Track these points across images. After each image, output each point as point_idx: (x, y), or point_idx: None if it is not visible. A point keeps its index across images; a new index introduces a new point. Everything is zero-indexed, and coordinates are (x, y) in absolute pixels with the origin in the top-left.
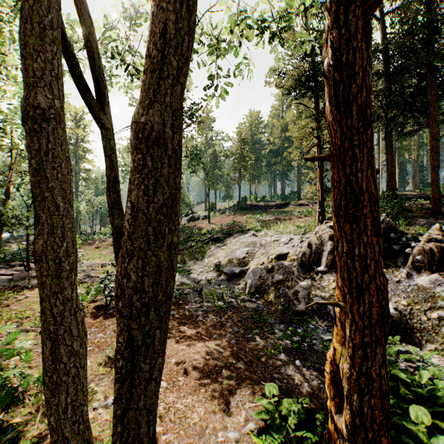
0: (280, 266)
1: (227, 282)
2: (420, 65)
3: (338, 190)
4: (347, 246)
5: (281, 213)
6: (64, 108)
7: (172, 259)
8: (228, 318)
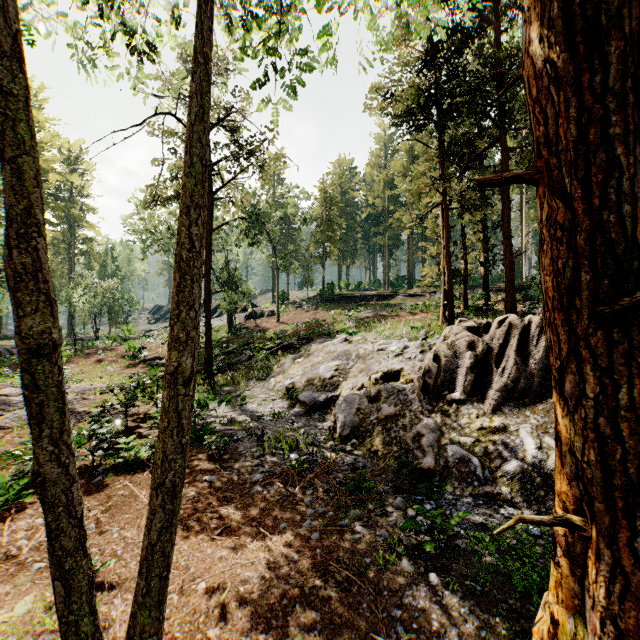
0: (390, 392)
1: (305, 416)
2: None
3: (570, 247)
4: (600, 384)
5: (385, 307)
6: (49, 141)
7: (178, 408)
8: (307, 485)
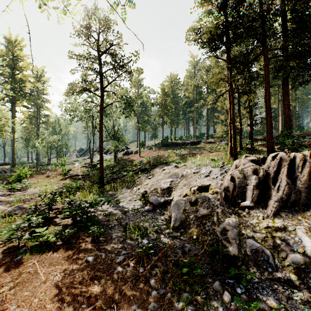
0: (204, 199)
1: (152, 211)
2: None
3: None
4: None
5: (195, 148)
6: (26, 66)
7: None
8: (152, 266)
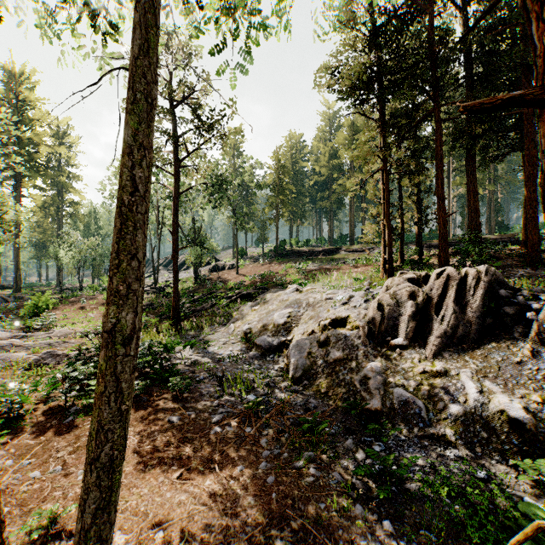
0: (338, 337)
1: (261, 358)
2: (516, 66)
3: None
4: None
5: (330, 261)
6: (40, 118)
7: (117, 371)
8: (263, 425)
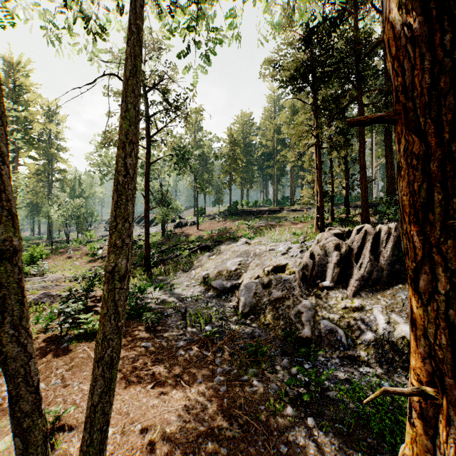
0: (278, 281)
1: (216, 298)
2: None
3: (424, 172)
4: (450, 283)
5: (274, 219)
6: (33, 100)
7: (115, 299)
8: (217, 349)
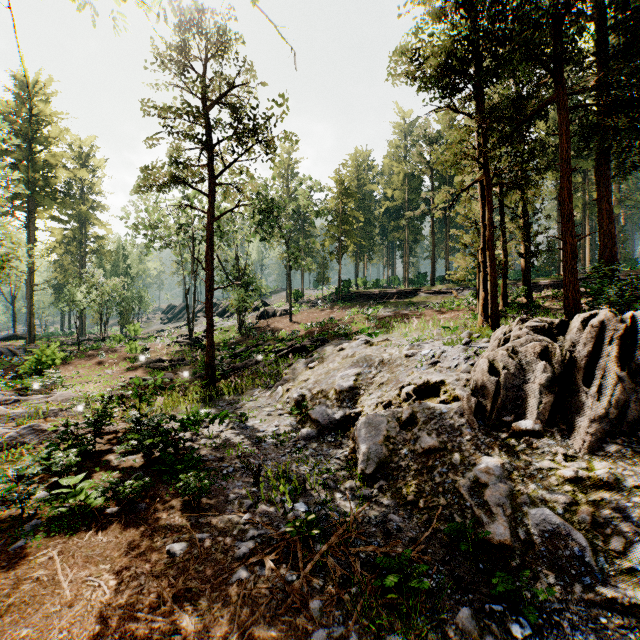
0: (429, 414)
1: (316, 439)
2: None
3: None
4: None
5: (407, 305)
6: (57, 136)
7: None
8: (315, 566)
